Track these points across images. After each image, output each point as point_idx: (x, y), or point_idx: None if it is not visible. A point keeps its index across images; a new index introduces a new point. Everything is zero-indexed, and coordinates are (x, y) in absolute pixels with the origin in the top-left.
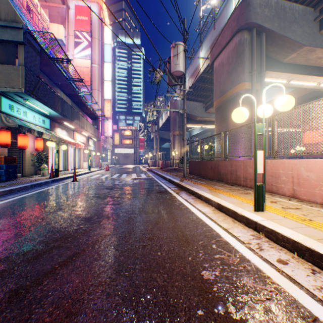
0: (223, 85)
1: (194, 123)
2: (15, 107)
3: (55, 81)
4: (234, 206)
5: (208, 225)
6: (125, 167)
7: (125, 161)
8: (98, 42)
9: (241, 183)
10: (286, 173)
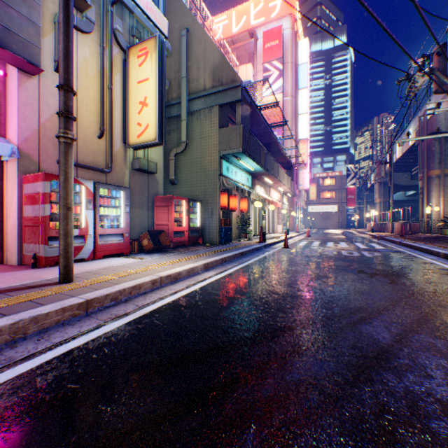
0: None
1: None
2: (230, 168)
3: (255, 131)
4: None
5: None
6: (329, 233)
7: (323, 224)
8: (290, 66)
9: None
10: None
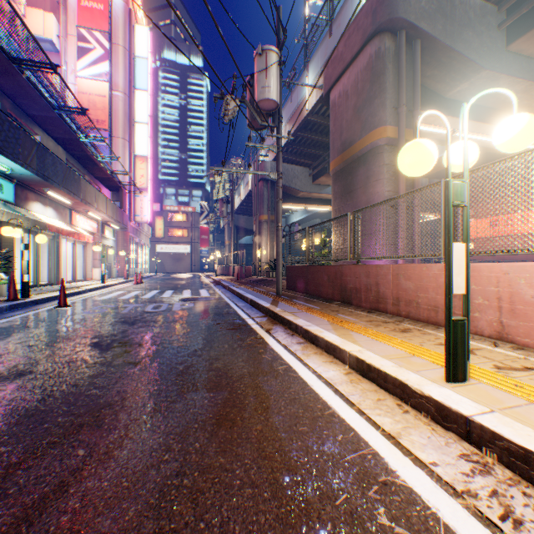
0: (347, 132)
1: (294, 202)
2: None
3: (28, 109)
4: (396, 367)
5: (346, 425)
6: (175, 278)
7: (176, 267)
8: (124, 51)
9: (389, 309)
10: (486, 290)
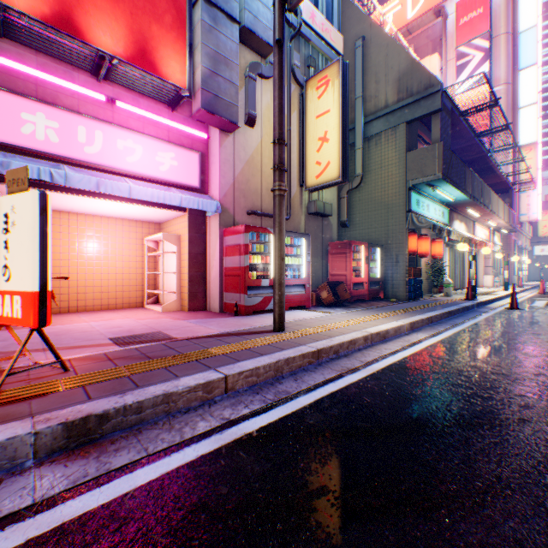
0: None
1: None
2: (419, 201)
3: (452, 146)
4: None
5: None
6: None
7: None
8: (504, 38)
9: None
10: None
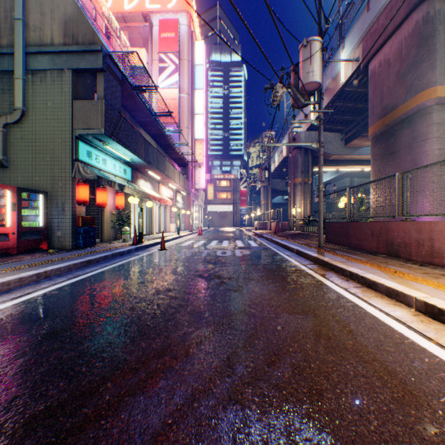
0: (388, 97)
1: (326, 164)
2: (94, 154)
3: (138, 118)
4: None
5: (428, 352)
6: (223, 231)
7: (221, 222)
8: (187, 63)
9: None
10: None
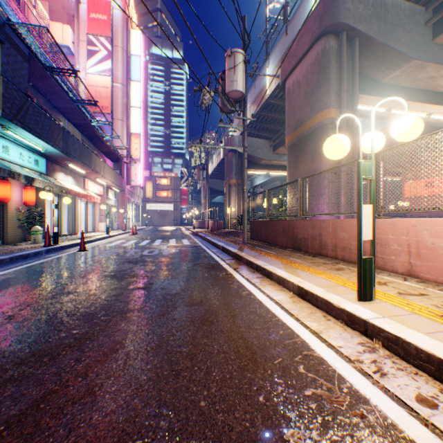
0: (299, 113)
1: (257, 168)
2: None
3: (55, 102)
4: (325, 292)
5: (286, 326)
6: (161, 230)
7: (162, 221)
8: (122, 51)
9: (329, 254)
10: (399, 239)
